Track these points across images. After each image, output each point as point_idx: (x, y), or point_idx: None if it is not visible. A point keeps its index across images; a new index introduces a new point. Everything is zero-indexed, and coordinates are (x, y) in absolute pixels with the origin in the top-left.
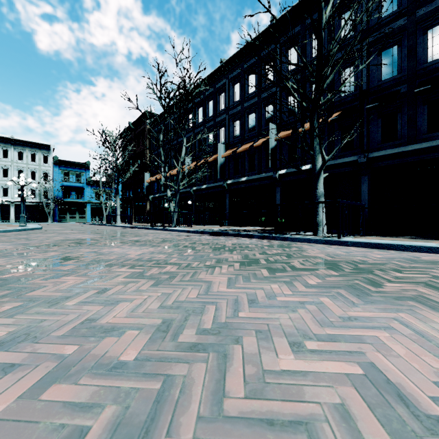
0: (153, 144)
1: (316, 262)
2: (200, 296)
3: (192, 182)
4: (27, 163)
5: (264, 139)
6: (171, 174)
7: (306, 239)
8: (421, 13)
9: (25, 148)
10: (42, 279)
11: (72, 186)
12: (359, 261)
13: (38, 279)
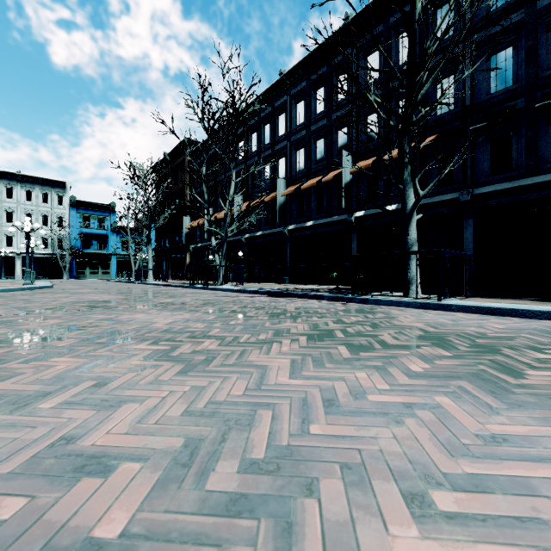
0: (194, 180)
1: (414, 335)
2: (249, 393)
3: (243, 227)
4: (37, 205)
5: (336, 172)
6: (217, 218)
7: (394, 302)
8: (544, 3)
9: (34, 186)
10: (22, 361)
11: (93, 233)
12: (474, 334)
13: (16, 361)
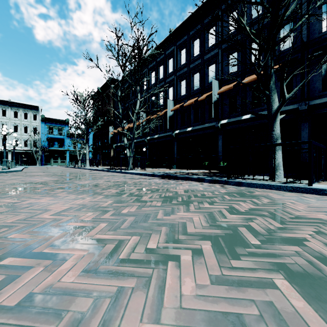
0: (116, 104)
1: None
2: None
3: (145, 131)
4: (21, 120)
5: (207, 94)
6: (129, 127)
7: (266, 185)
8: None
9: (19, 108)
10: None
11: (55, 137)
12: None
13: None
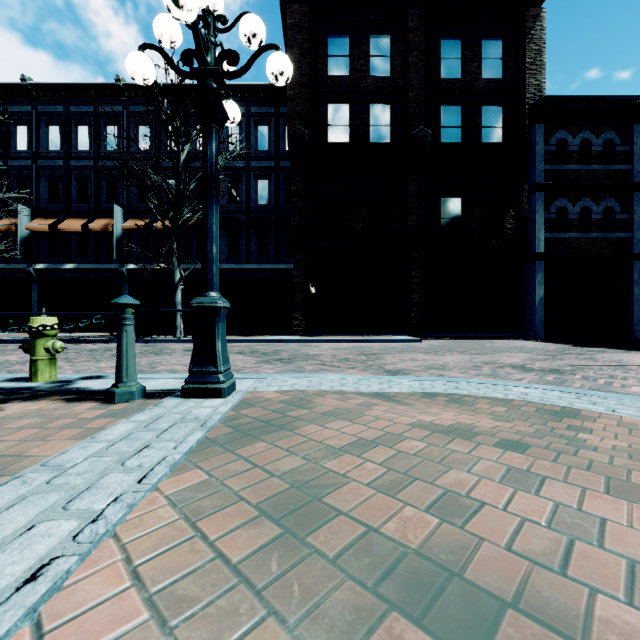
0: None
1: (179, 350)
2: None
3: None
4: None
5: (106, 221)
6: None
7: (168, 340)
8: (254, 165)
9: None
10: None
11: None
12: None
13: None
